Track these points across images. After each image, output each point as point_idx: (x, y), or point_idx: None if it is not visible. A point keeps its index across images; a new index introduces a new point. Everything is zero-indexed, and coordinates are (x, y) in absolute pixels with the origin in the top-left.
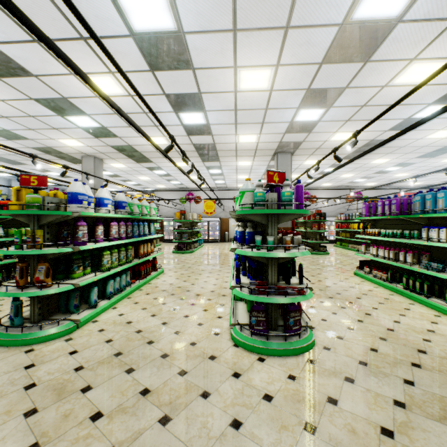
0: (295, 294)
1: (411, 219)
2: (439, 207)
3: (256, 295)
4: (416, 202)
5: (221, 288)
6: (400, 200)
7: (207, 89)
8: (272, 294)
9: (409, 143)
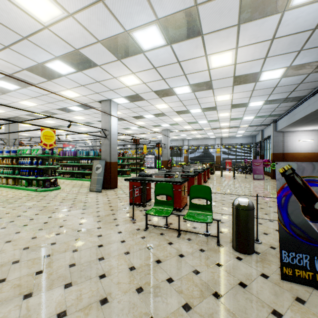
0: (58, 176)
1: (77, 157)
2: (84, 154)
3: (48, 177)
4: (79, 153)
5: (3, 189)
6: (74, 151)
7: (1, 97)
8: (52, 176)
9: (74, 128)
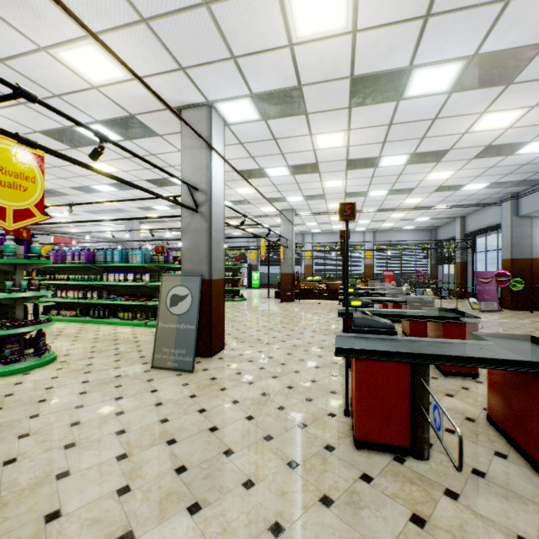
0: (46, 322)
1: (97, 267)
2: (116, 260)
3: (15, 329)
4: (101, 255)
5: None
6: (88, 252)
7: None
8: (27, 326)
9: (82, 200)
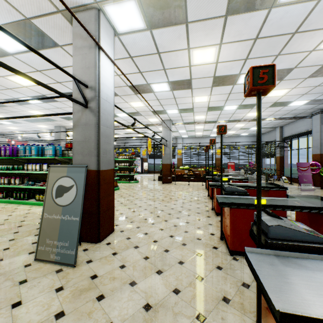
0: None
1: (19, 159)
2: (33, 153)
3: None
4: (22, 150)
5: None
6: (12, 147)
7: None
8: None
9: (18, 111)
